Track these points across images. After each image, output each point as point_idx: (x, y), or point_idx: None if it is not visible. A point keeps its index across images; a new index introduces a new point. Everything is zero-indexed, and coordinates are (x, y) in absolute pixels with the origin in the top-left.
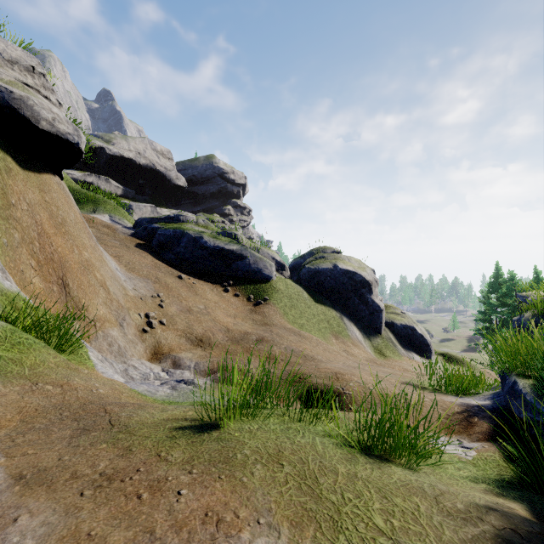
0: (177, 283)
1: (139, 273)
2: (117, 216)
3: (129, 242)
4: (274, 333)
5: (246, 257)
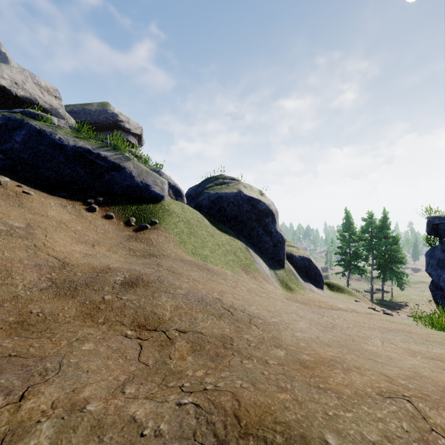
0: None
1: None
2: None
3: None
4: (163, 268)
5: (127, 168)
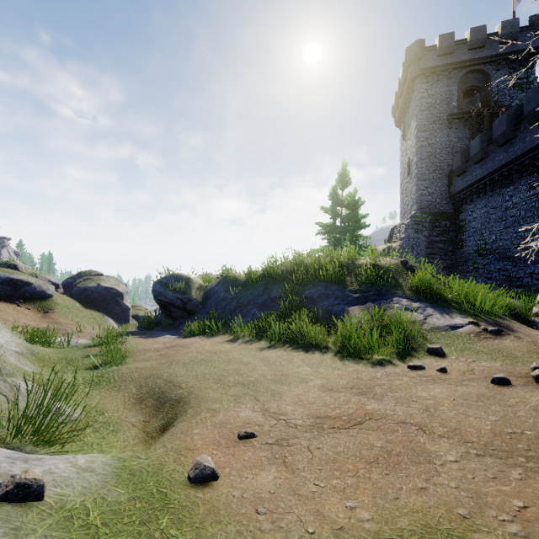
0: None
1: None
2: None
3: None
4: (65, 326)
5: (33, 284)
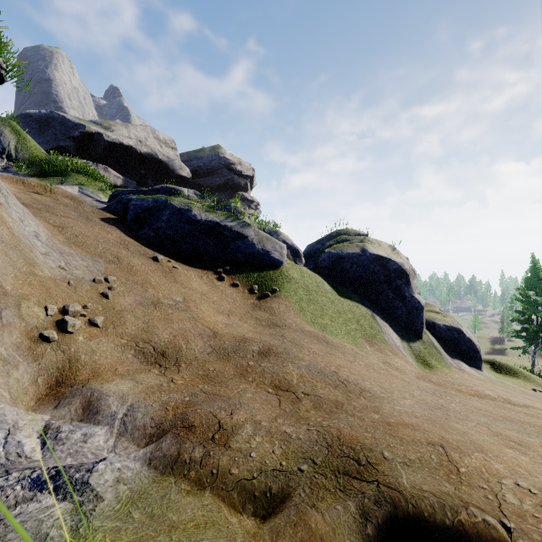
0: (148, 265)
1: (89, 248)
2: (90, 189)
3: (95, 215)
4: (287, 340)
5: (249, 236)
